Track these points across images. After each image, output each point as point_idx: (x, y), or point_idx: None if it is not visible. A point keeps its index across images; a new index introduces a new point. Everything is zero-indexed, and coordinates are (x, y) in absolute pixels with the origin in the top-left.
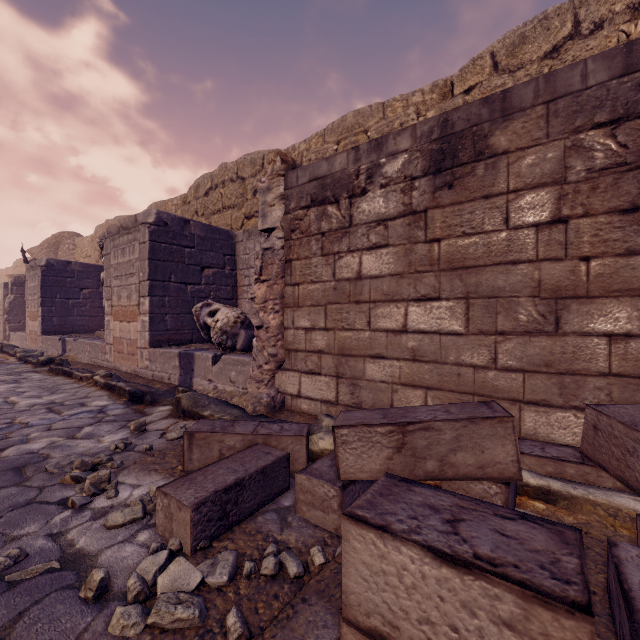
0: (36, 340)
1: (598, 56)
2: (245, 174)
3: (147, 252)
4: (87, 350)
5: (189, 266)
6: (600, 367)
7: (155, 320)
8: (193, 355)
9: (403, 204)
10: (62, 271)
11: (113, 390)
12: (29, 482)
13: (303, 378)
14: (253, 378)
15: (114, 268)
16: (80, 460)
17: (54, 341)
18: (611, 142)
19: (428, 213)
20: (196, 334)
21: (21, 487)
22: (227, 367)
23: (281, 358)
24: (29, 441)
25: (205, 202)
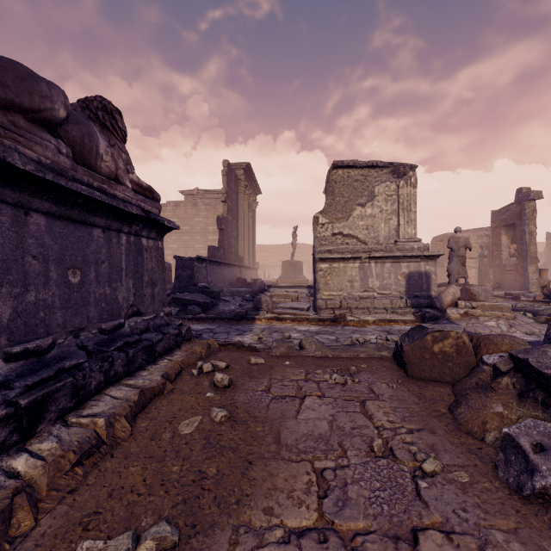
0: None
1: None
2: None
3: None
4: None
5: None
6: None
7: None
8: None
9: None
10: None
11: None
12: None
13: None
14: None
15: None
16: None
17: None
18: None
19: None
20: None
21: None
22: None
23: None
24: None
25: None
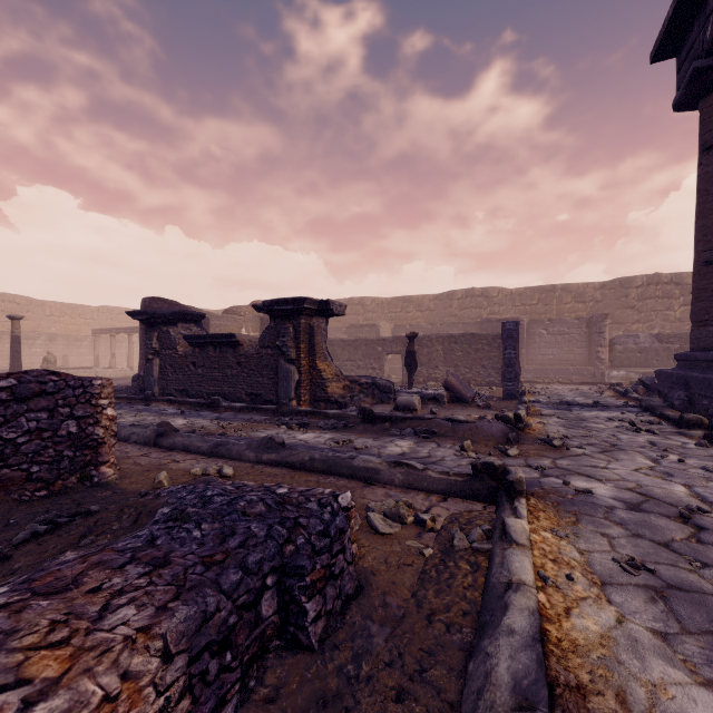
0: None
1: None
2: None
3: None
4: None
5: None
6: None
7: None
8: None
9: None
10: None
11: None
12: None
13: None
14: None
15: None
16: None
17: None
18: None
19: None
20: None
21: None
22: None
23: None
24: None
25: None
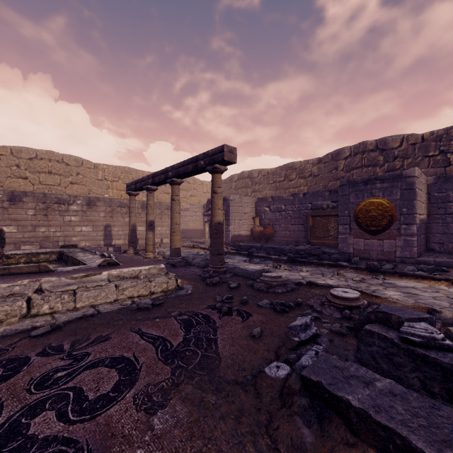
0: None
1: (41, 193)
2: None
3: None
4: None
5: None
6: (41, 236)
7: None
8: None
9: (1, 205)
10: None
11: None
12: None
13: None
14: None
15: None
16: None
17: None
18: (43, 205)
19: (8, 209)
20: None
21: None
22: None
23: None
24: None
25: None
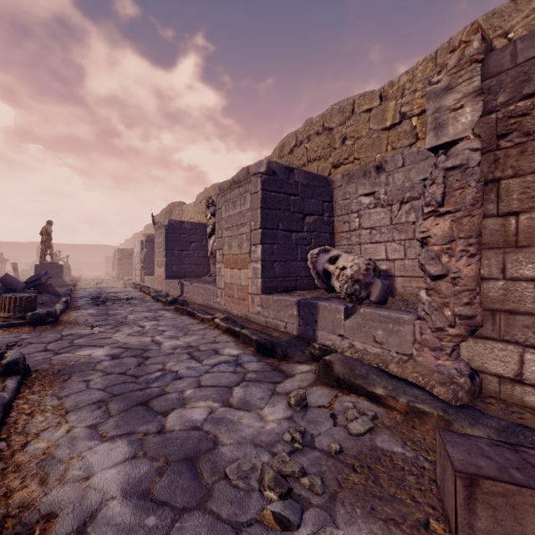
0: (161, 283)
1: None
2: (332, 124)
3: (259, 201)
4: (201, 293)
5: (293, 214)
6: None
7: (266, 267)
8: (316, 305)
9: None
10: (178, 229)
11: (236, 336)
12: (213, 501)
13: (529, 355)
14: (420, 343)
15: (225, 220)
16: (272, 474)
17: (174, 284)
18: None
19: None
20: (299, 281)
21: (207, 516)
22: (368, 323)
23: (479, 321)
24: (186, 402)
25: (289, 159)
